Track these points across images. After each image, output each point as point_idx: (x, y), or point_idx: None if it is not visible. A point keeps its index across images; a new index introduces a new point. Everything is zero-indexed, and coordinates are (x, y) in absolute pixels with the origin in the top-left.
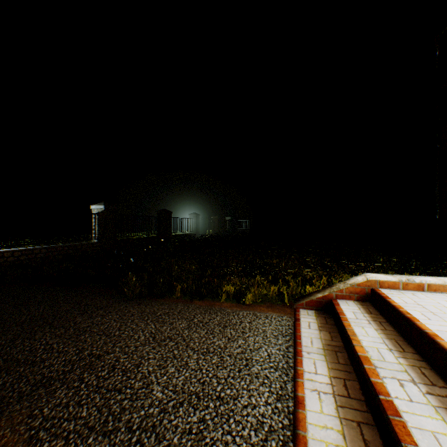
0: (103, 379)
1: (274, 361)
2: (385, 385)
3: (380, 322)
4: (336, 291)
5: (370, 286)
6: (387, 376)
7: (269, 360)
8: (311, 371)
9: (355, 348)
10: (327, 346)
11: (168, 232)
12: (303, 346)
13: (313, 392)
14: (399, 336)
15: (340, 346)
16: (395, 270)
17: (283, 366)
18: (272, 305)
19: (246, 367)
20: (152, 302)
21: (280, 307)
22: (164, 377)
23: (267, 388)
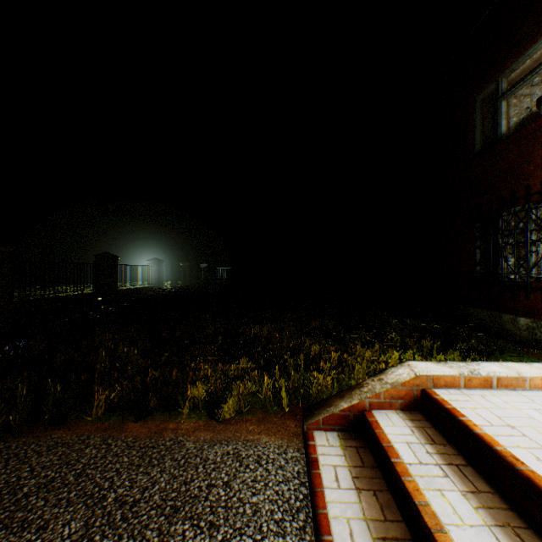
0: None
1: None
2: None
3: (459, 467)
4: (370, 397)
5: (420, 384)
6: None
7: None
8: None
9: None
10: None
11: (113, 287)
12: None
13: None
14: (510, 511)
15: (405, 537)
16: (409, 333)
17: None
18: (265, 417)
19: None
20: (32, 442)
21: (279, 420)
22: None
23: None
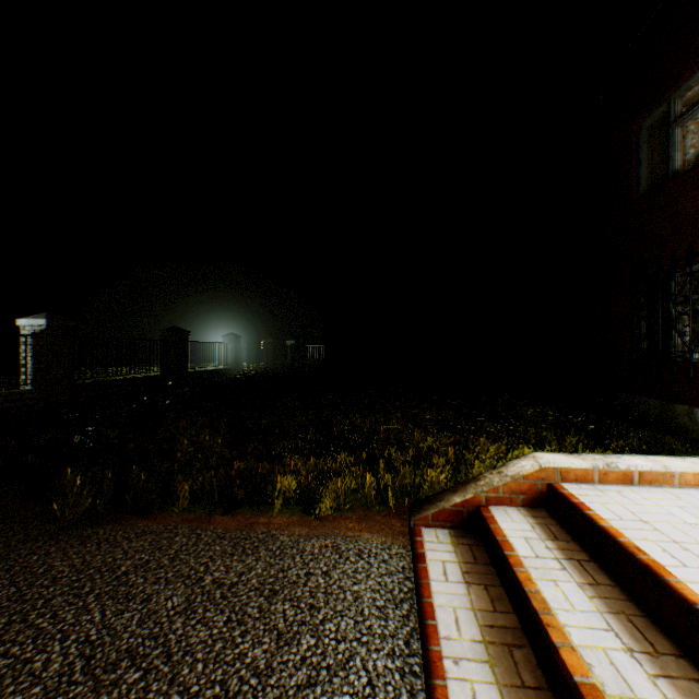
0: None
1: None
2: None
3: (580, 562)
4: (487, 491)
5: (546, 478)
6: None
7: None
8: None
9: (564, 660)
10: (490, 630)
11: (183, 368)
12: (442, 638)
13: None
14: (628, 601)
15: (514, 626)
16: (550, 428)
17: None
18: (367, 515)
19: None
20: (119, 529)
21: (383, 519)
22: None
23: None
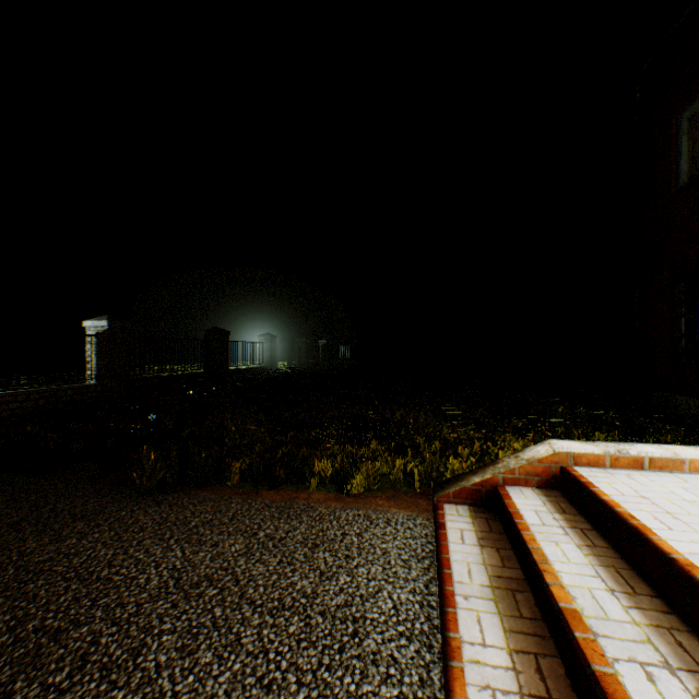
0: (55, 694)
1: (406, 619)
2: (622, 680)
3: (582, 530)
4: (504, 472)
5: (559, 462)
6: (620, 656)
7: (397, 619)
8: (474, 640)
9: (553, 592)
10: (498, 579)
11: (224, 366)
12: (456, 582)
13: (484, 693)
14: (619, 559)
15: (519, 578)
16: (581, 425)
17: (422, 628)
18: (395, 495)
19: (353, 640)
20: (185, 497)
21: (410, 498)
22: (189, 678)
23: (396, 688)
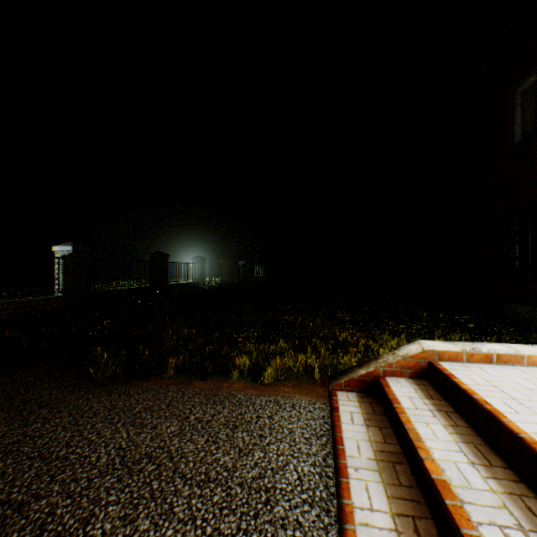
0: None
1: (309, 488)
2: None
3: (447, 412)
4: (384, 366)
5: (427, 358)
6: (482, 520)
7: (301, 488)
8: (364, 505)
9: (426, 466)
10: (381, 453)
11: (164, 282)
12: (348, 456)
13: None
14: (477, 436)
15: (398, 452)
16: (440, 327)
17: (321, 495)
18: (299, 383)
19: (266, 507)
20: (131, 387)
21: (310, 386)
22: None
23: None
